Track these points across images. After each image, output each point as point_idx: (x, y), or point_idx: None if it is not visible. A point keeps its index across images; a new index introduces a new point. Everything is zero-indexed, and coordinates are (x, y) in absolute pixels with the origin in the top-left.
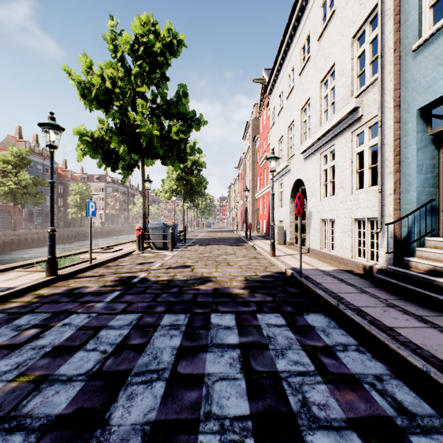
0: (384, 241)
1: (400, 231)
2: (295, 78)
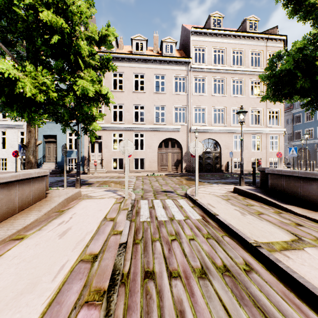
0: None
1: (38, 161)
2: None
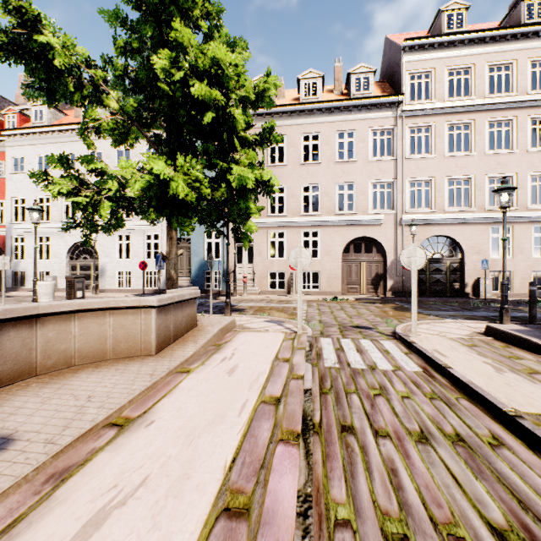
0: (163, 279)
1: None
2: (78, 165)
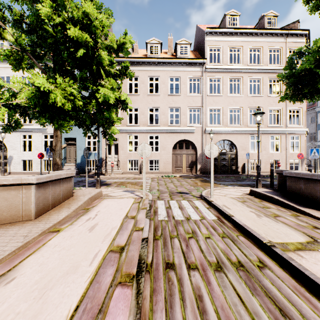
0: None
1: None
2: None
